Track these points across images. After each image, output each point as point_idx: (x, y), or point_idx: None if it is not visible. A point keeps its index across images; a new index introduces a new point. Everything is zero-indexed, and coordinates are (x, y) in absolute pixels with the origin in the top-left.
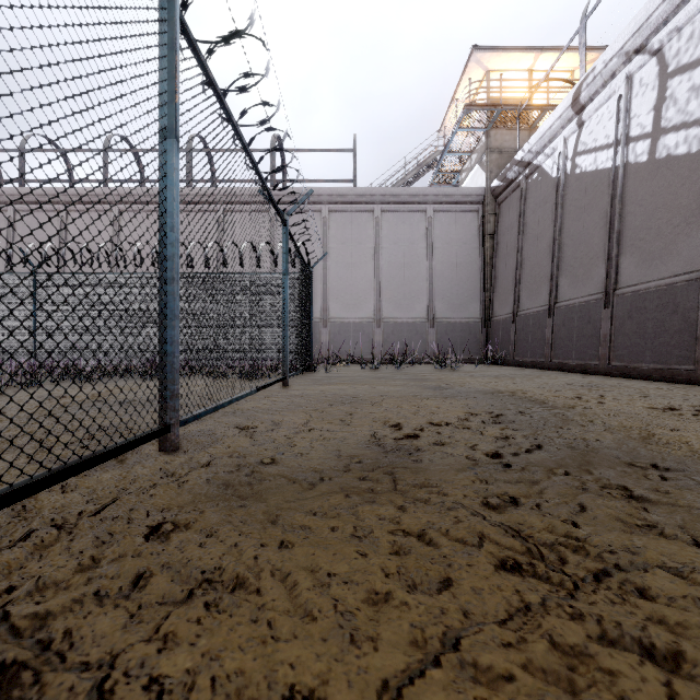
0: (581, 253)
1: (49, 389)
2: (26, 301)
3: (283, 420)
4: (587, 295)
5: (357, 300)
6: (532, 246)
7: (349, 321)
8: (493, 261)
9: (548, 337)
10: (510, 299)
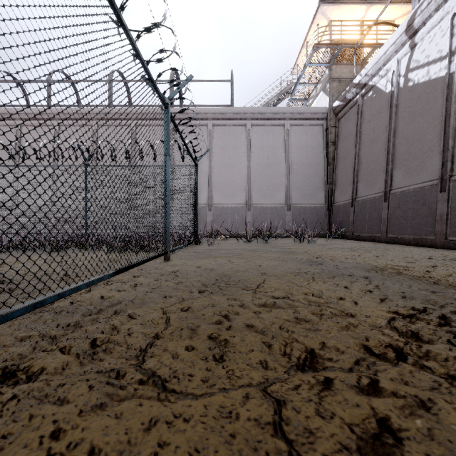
0: (415, 148)
1: None
2: None
3: (114, 339)
4: (422, 182)
5: (233, 190)
6: (368, 148)
7: (228, 206)
8: (334, 162)
9: (384, 217)
10: (349, 189)
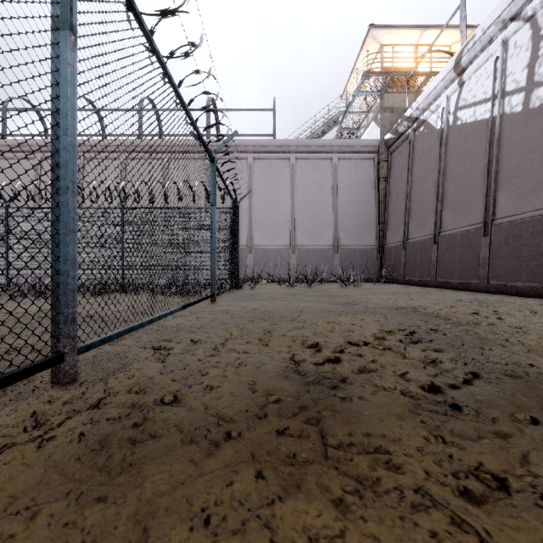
0: (462, 190)
1: (4, 305)
2: (0, 230)
3: (202, 339)
4: (468, 225)
5: (276, 230)
6: (419, 186)
7: (270, 247)
8: (386, 199)
9: (433, 260)
10: (400, 229)
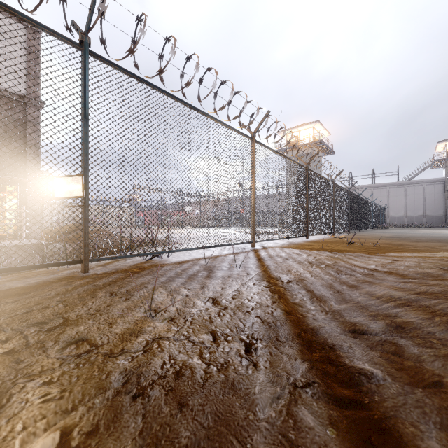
0: None
1: None
2: None
3: None
4: None
5: (398, 211)
6: None
7: (396, 216)
8: (447, 199)
9: None
10: None
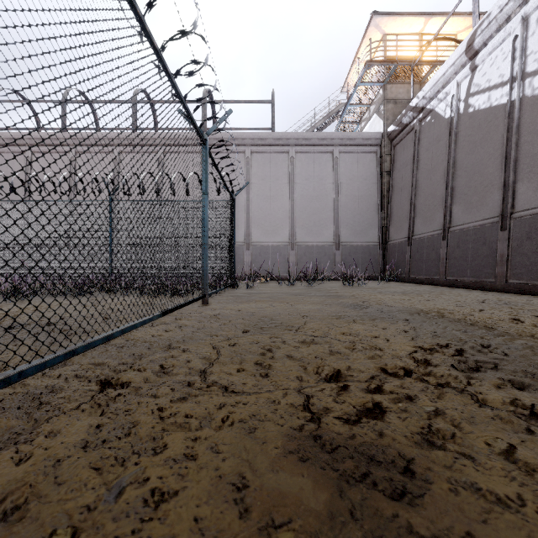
0: (475, 182)
1: None
2: None
3: (177, 364)
4: (482, 220)
5: (274, 227)
6: (425, 179)
7: (268, 244)
8: (389, 194)
9: (443, 257)
10: (405, 225)
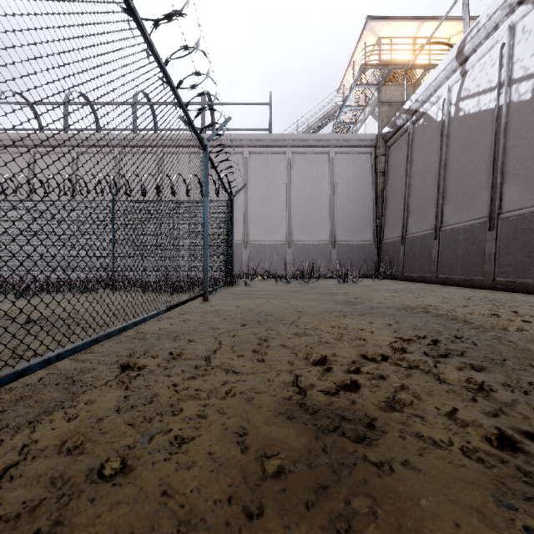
0: (465, 183)
1: None
2: None
3: (184, 351)
4: (472, 220)
5: (272, 226)
6: (418, 180)
7: (265, 243)
8: (384, 194)
9: (434, 256)
10: (399, 224)
